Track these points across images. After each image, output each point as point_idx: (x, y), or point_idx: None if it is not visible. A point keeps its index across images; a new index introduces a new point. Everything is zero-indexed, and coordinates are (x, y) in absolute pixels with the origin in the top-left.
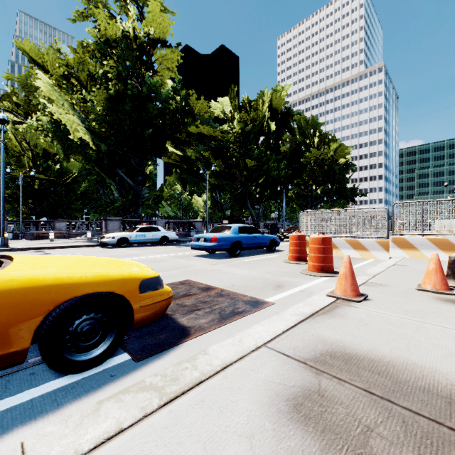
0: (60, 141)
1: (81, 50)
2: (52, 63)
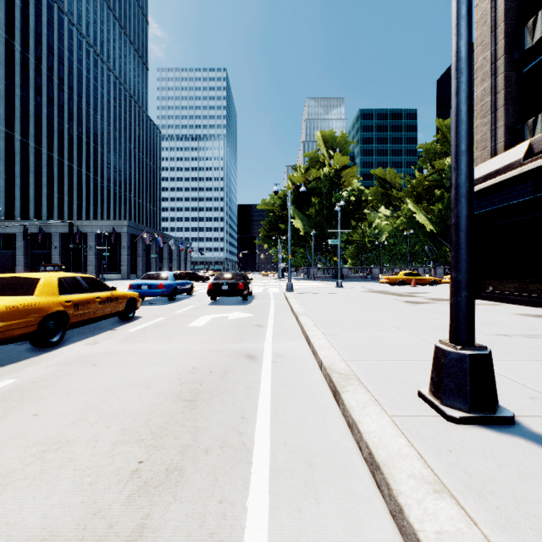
0: (409, 228)
1: (423, 180)
2: (390, 177)
